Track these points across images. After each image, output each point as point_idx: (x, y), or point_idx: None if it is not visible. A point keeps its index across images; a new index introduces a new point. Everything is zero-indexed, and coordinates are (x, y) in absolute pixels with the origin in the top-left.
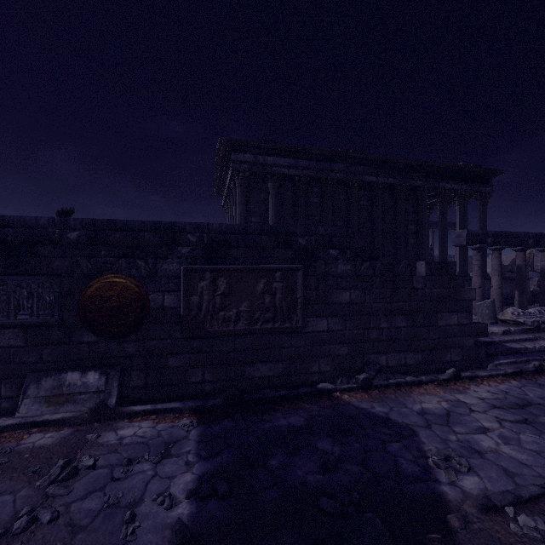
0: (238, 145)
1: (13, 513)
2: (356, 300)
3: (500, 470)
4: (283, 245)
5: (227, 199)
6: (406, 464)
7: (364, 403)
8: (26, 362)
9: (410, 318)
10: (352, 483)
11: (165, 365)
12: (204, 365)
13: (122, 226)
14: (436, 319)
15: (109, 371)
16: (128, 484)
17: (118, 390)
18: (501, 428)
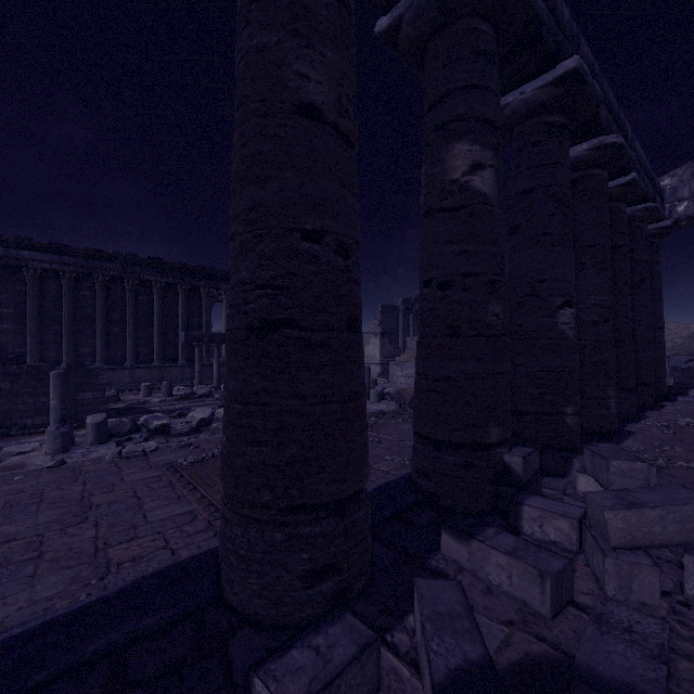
0: None
1: None
2: (6, 388)
3: None
4: None
5: None
6: None
7: None
8: None
9: None
10: None
11: None
12: None
13: None
14: (75, 396)
15: None
16: None
17: None
18: None
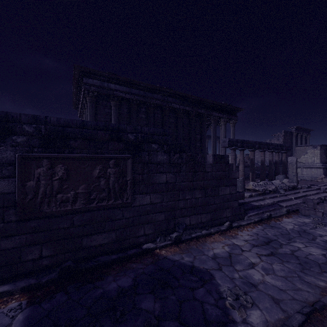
0: (89, 72)
1: None
2: (170, 180)
3: (270, 299)
4: (115, 139)
5: (82, 111)
6: (211, 309)
7: (177, 255)
8: None
9: (204, 191)
10: None
11: None
12: (42, 243)
13: None
14: (218, 191)
15: None
16: None
17: None
18: (261, 262)
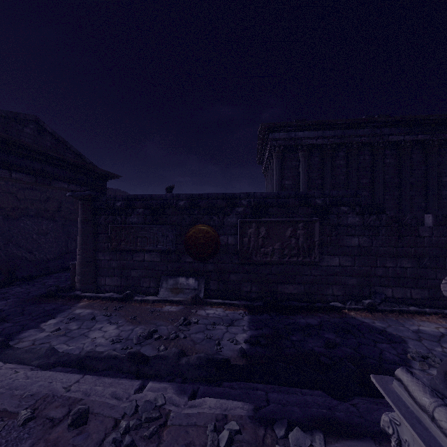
0: (275, 127)
1: (168, 333)
2: (363, 244)
3: None
4: (304, 205)
5: (266, 167)
6: (389, 355)
7: (367, 319)
8: (161, 270)
9: (416, 260)
10: (344, 356)
11: (229, 279)
12: (251, 281)
13: (205, 197)
14: (444, 263)
15: (199, 279)
16: (214, 332)
17: (204, 290)
18: None
